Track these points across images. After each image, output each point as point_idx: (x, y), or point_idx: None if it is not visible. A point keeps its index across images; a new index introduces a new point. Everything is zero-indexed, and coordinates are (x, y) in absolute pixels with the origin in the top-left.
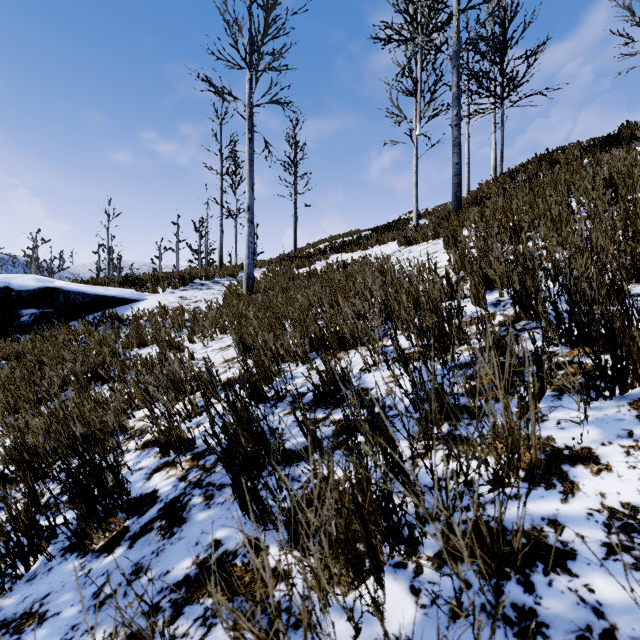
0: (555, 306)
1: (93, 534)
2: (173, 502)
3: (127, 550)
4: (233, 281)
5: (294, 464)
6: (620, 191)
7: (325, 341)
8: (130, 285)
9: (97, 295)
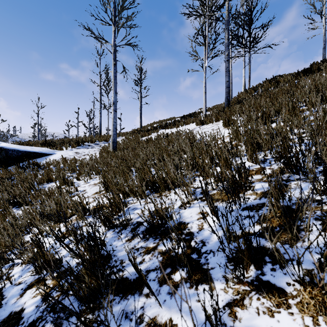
0: (323, 167)
1: None
2: None
3: None
4: (106, 143)
5: (129, 296)
6: (326, 94)
7: (155, 184)
8: (47, 145)
9: (26, 151)
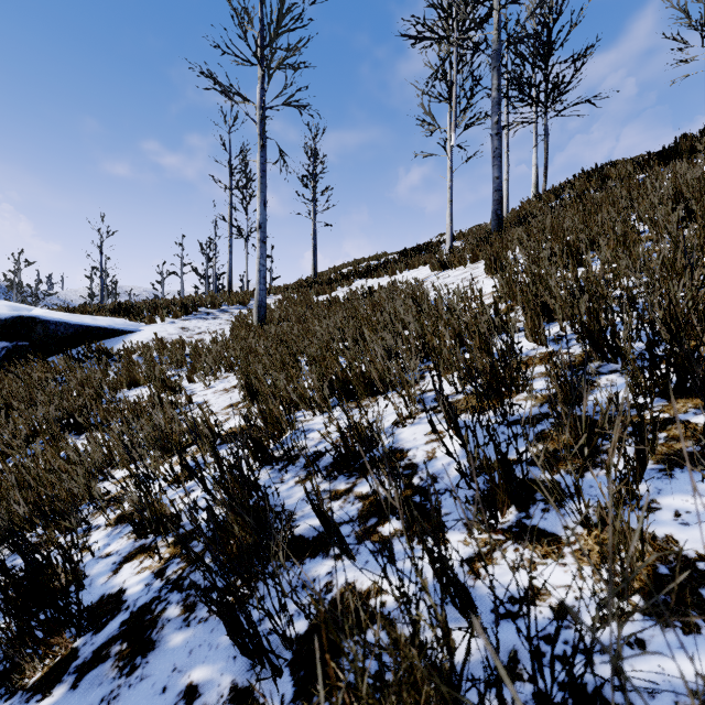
0: (648, 346)
1: (25, 664)
2: (142, 612)
3: (69, 692)
4: (243, 310)
5: (306, 560)
6: (693, 207)
7: (348, 384)
8: (123, 314)
9: (82, 325)
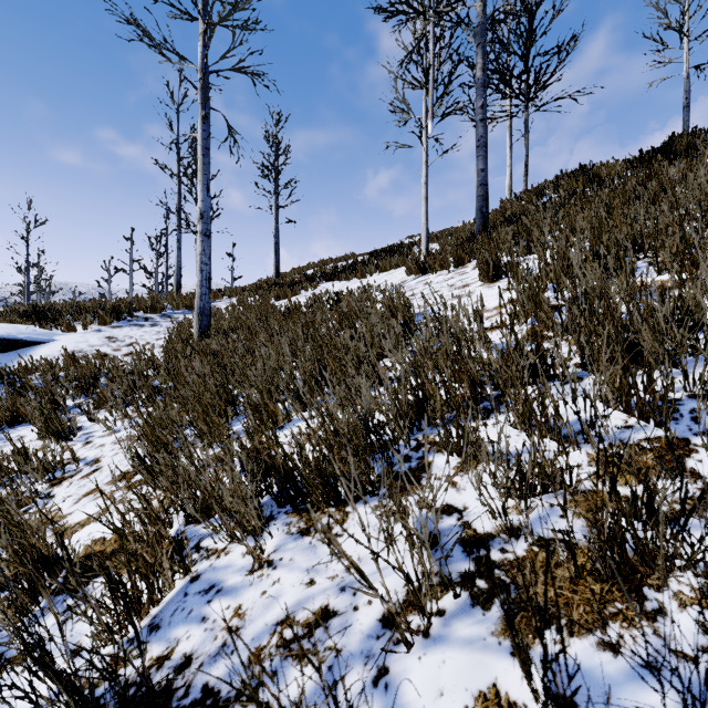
0: None
1: None
2: None
3: None
4: (190, 315)
5: None
6: None
7: (294, 480)
8: (37, 319)
9: None
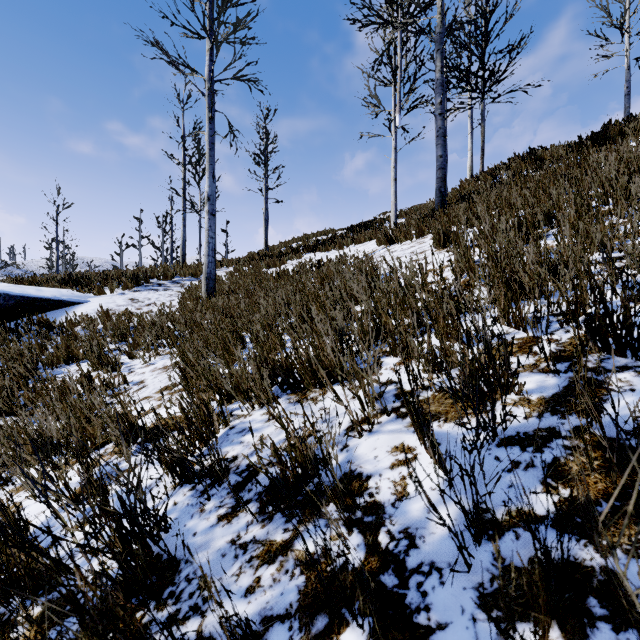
0: None
1: None
2: None
3: None
4: (195, 281)
5: None
6: None
7: (293, 372)
8: (73, 285)
9: (24, 297)
